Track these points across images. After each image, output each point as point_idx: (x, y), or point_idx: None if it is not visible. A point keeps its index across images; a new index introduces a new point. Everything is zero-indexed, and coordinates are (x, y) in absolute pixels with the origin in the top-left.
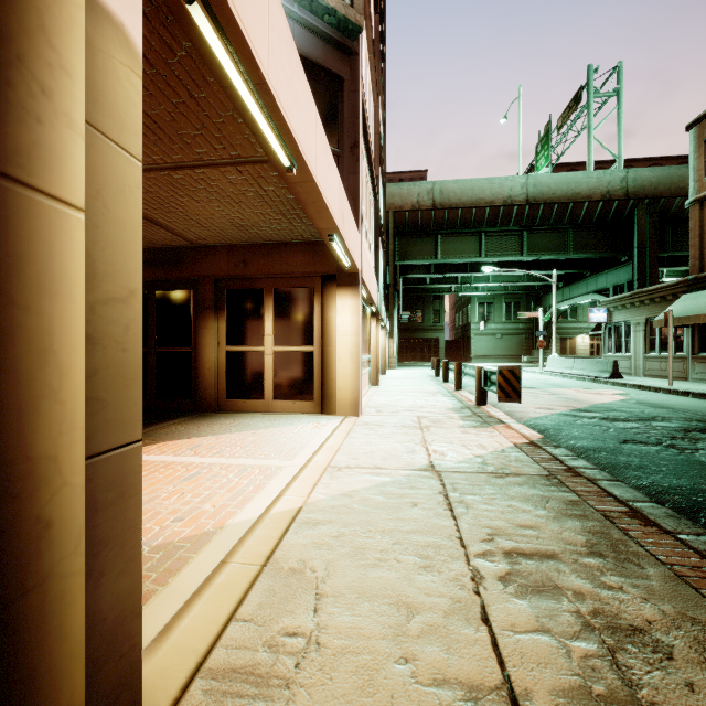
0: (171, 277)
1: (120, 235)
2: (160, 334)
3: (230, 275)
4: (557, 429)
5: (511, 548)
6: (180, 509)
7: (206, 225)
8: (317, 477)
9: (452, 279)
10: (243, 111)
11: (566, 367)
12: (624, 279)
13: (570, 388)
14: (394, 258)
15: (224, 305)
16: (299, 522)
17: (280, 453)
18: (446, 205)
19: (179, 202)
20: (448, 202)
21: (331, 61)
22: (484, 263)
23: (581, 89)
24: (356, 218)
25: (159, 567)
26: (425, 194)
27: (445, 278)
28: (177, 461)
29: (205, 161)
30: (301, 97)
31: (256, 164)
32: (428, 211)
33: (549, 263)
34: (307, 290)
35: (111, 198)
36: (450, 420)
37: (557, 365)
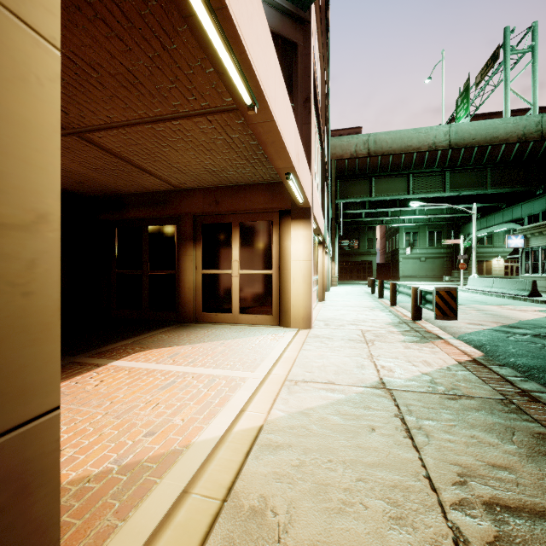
0: (160, 215)
1: (19, 138)
2: (152, 260)
3: (204, 212)
4: (493, 345)
5: (490, 498)
6: (153, 421)
7: (185, 171)
8: (276, 391)
9: (384, 213)
10: (205, 46)
11: (486, 286)
12: (539, 210)
13: (493, 305)
14: (335, 197)
15: (200, 236)
16: (260, 444)
17: (244, 364)
18: (379, 153)
19: (162, 152)
20: (381, 150)
21: (287, 30)
22: (411, 199)
23: (498, 49)
24: (308, 162)
25: (123, 494)
26: (361, 145)
27: (377, 212)
28: (157, 369)
29: (181, 113)
30: (262, 37)
31: (223, 114)
32: (364, 158)
33: (469, 197)
34: (266, 223)
35: (1, 84)
36: (391, 335)
37: (477, 284)
